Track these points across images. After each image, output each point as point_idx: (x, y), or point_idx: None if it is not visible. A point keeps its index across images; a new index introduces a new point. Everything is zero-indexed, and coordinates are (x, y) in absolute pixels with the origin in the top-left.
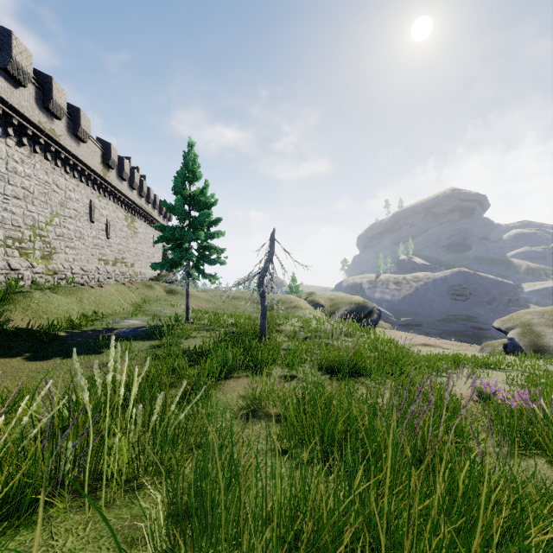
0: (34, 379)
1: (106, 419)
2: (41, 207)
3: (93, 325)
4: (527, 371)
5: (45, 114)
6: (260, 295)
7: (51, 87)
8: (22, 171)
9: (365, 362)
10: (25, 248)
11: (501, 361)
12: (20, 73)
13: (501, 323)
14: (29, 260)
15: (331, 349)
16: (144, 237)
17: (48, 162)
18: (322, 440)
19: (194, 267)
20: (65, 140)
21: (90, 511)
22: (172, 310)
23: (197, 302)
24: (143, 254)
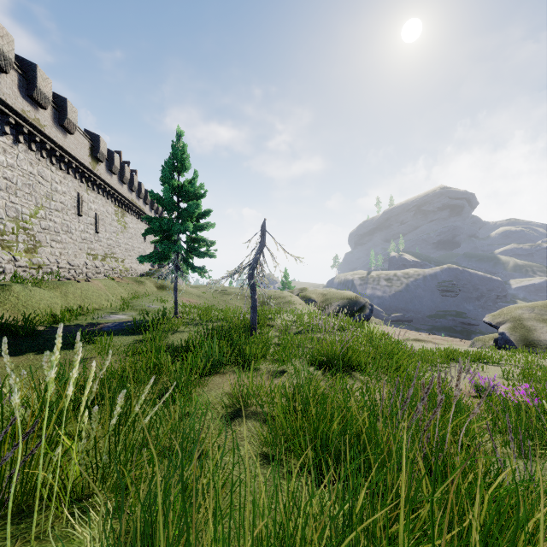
0: (1, 376)
1: (44, 426)
2: (24, 199)
3: (77, 320)
4: (520, 366)
5: (29, 103)
6: (250, 288)
7: (35, 75)
8: (5, 161)
9: (359, 356)
10: (7, 241)
11: (494, 356)
12: (1, 59)
13: (492, 318)
14: (12, 253)
15: (324, 343)
16: (135, 232)
17: (33, 152)
18: (315, 443)
19: (183, 260)
20: (50, 130)
21: (15, 546)
22: (162, 305)
23: (188, 298)
24: (134, 249)
